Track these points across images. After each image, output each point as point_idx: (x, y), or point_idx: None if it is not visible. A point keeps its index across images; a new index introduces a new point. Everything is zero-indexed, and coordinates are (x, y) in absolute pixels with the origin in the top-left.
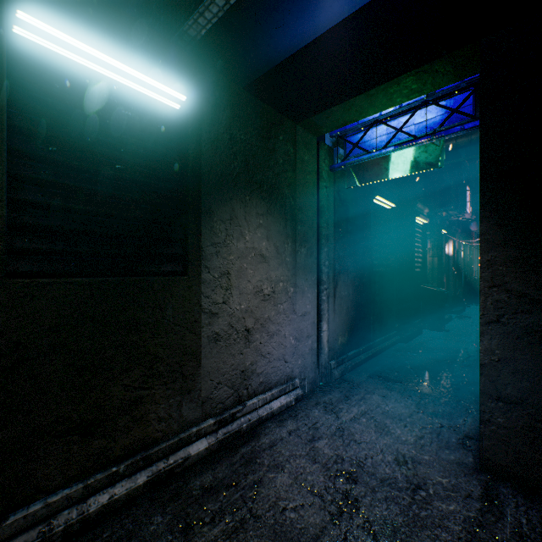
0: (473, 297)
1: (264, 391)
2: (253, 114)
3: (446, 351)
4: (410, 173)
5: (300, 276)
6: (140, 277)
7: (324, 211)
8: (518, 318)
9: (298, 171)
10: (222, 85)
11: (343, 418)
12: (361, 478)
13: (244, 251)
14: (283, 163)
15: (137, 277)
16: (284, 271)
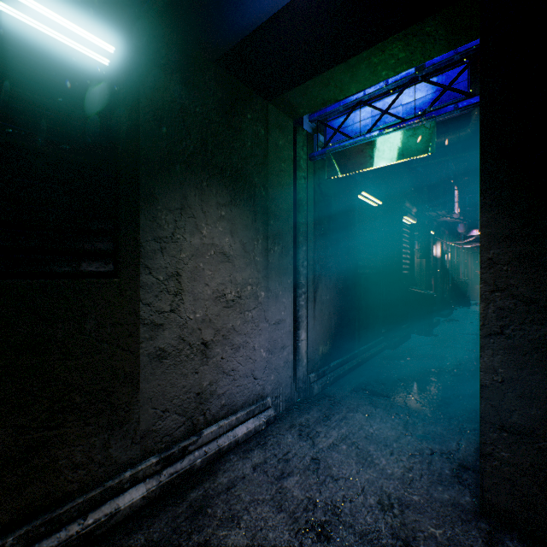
0: (460, 300)
1: (227, 415)
2: (213, 84)
3: (435, 358)
4: (397, 161)
5: (273, 278)
6: (43, 279)
7: (303, 205)
8: (527, 330)
9: (271, 157)
10: (169, 43)
11: (320, 445)
12: (336, 532)
13: (200, 247)
14: (251, 146)
15: (39, 279)
16: (254, 272)
